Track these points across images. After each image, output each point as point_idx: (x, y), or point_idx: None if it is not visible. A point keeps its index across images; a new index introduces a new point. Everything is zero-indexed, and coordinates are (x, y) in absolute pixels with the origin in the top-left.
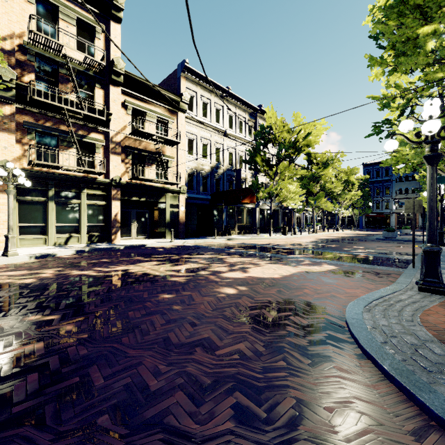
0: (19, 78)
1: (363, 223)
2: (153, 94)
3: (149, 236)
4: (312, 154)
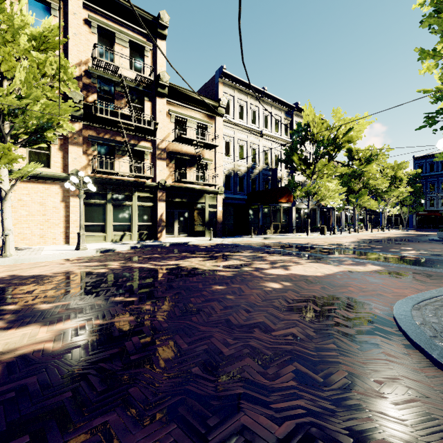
0: (85, 99)
1: (414, 222)
2: (193, 102)
3: (189, 235)
4: (353, 150)
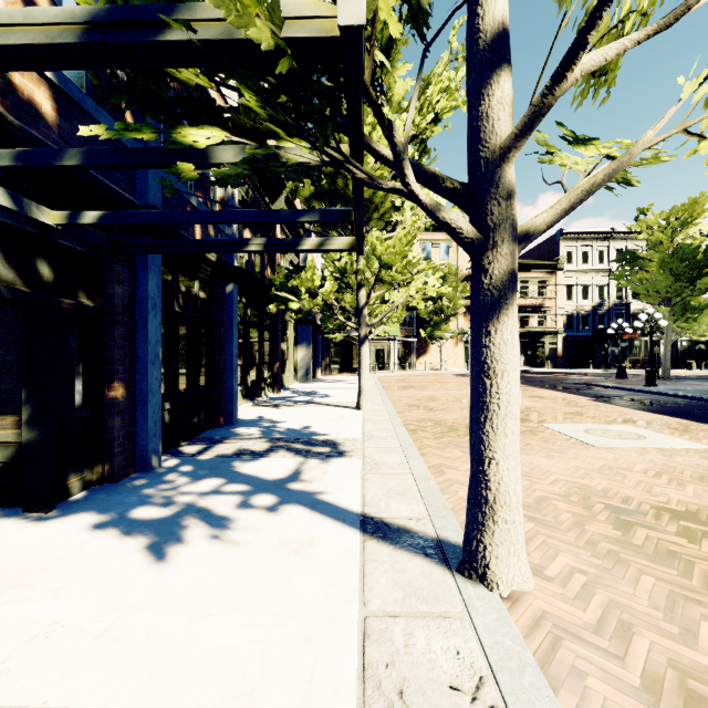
0: None
1: None
2: (535, 266)
3: (532, 366)
4: None
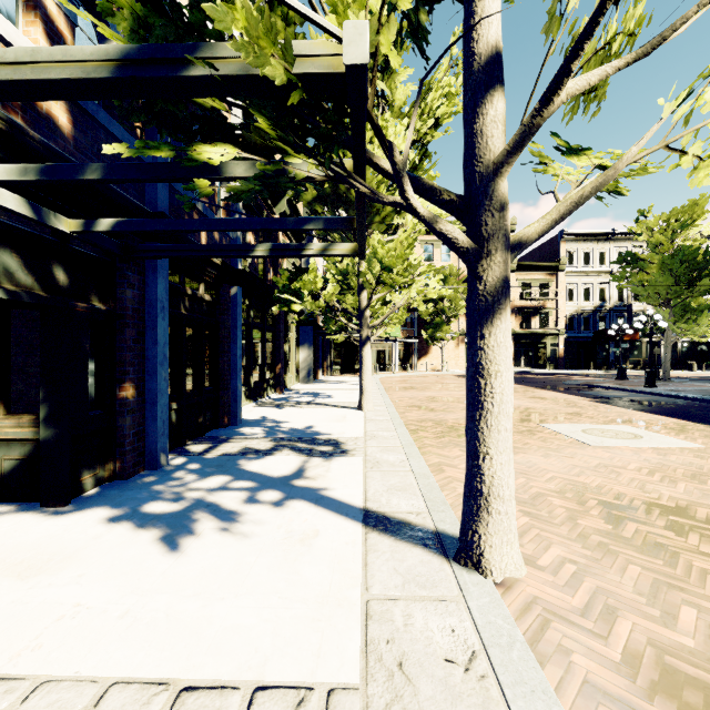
0: None
1: None
2: (536, 267)
3: (533, 367)
4: None
